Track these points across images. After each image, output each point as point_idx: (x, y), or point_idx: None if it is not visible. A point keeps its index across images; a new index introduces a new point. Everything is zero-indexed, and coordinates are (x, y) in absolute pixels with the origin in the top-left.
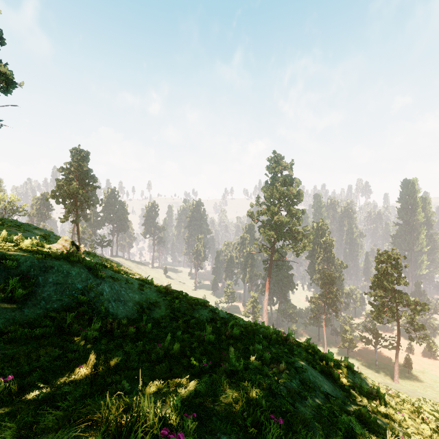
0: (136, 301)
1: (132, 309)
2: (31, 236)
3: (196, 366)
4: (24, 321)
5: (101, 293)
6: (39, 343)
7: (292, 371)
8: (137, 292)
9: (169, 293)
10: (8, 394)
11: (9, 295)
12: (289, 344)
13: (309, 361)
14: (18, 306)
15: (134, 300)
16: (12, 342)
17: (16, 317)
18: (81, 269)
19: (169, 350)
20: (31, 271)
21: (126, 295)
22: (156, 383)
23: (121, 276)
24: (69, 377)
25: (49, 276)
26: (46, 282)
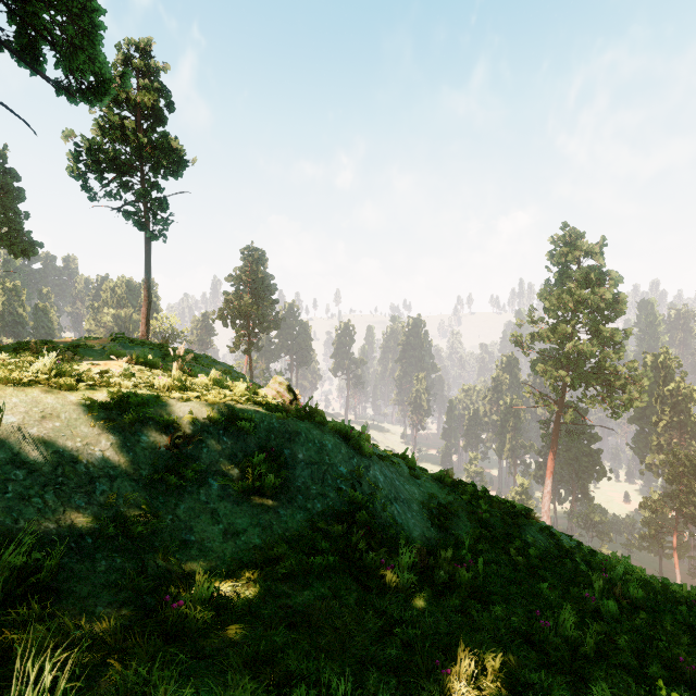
0: (419, 500)
1: (422, 518)
2: None
3: None
4: (285, 533)
5: (376, 484)
6: (328, 586)
7: None
8: (412, 482)
9: (456, 485)
10: None
11: (256, 483)
12: None
13: None
14: (269, 502)
15: (416, 499)
16: (287, 579)
17: (272, 525)
18: (335, 438)
19: (567, 638)
20: (271, 440)
21: (402, 488)
22: None
23: (379, 450)
24: None
25: (297, 448)
26: (295, 460)
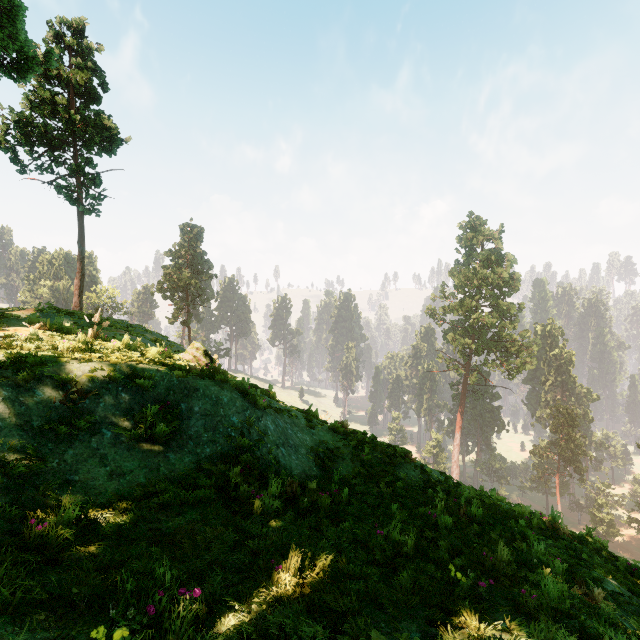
0: (309, 446)
1: (308, 460)
2: (144, 341)
3: (461, 584)
4: (171, 473)
5: (265, 432)
6: (200, 513)
7: (609, 600)
8: (306, 431)
9: (348, 434)
10: (192, 621)
11: (148, 432)
12: (566, 539)
13: (613, 575)
14: (160, 448)
15: (306, 445)
16: (163, 509)
17: (160, 467)
18: (233, 394)
19: (396, 542)
20: (170, 395)
21: (294, 435)
22: (448, 636)
23: (279, 405)
24: (267, 588)
25: (194, 402)
26: (191, 413)
